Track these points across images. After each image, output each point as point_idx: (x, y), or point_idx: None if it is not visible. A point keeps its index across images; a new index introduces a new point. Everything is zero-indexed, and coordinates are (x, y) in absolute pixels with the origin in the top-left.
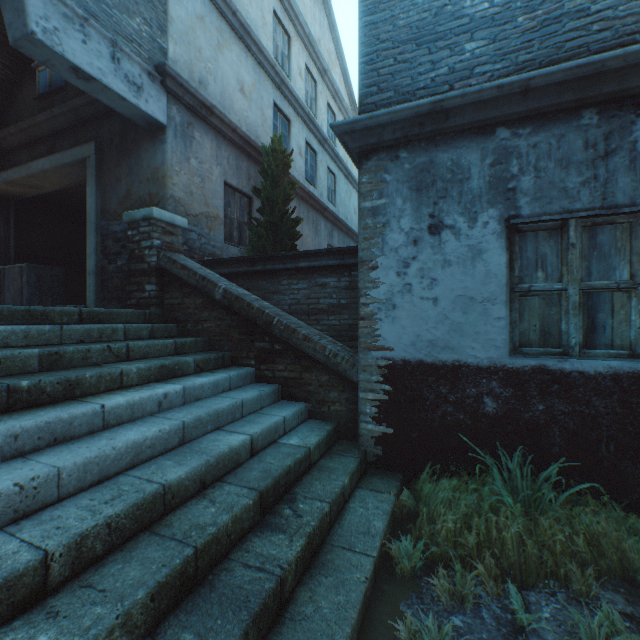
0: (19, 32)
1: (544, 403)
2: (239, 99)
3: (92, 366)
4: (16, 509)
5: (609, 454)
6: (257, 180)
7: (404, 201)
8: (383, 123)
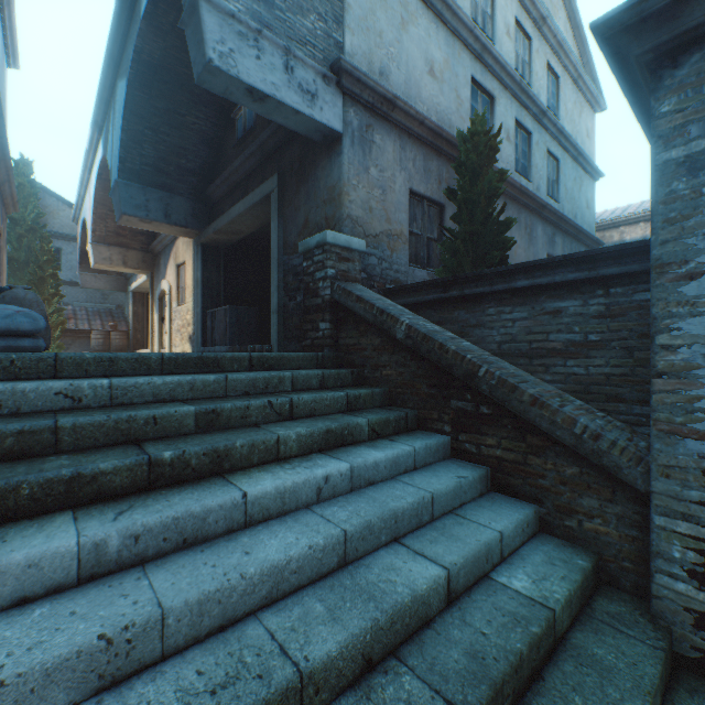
0: (200, 66)
1: None
2: (427, 84)
3: (250, 427)
4: (101, 673)
5: None
6: (450, 182)
7: None
8: None
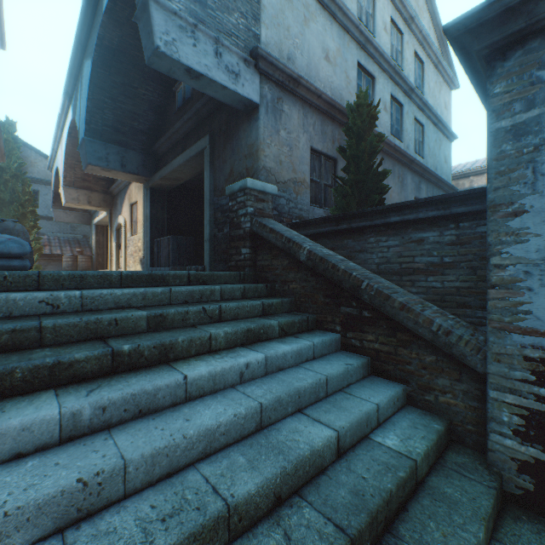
0: (150, 51)
1: None
2: (324, 67)
3: (189, 327)
4: (79, 507)
5: None
6: (341, 142)
7: None
8: None
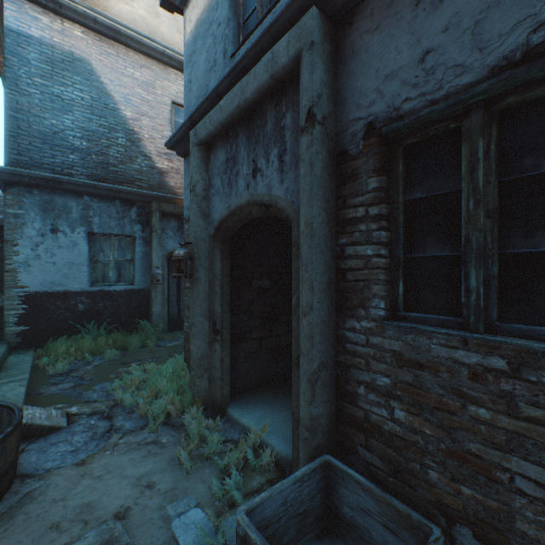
0: None
1: (103, 303)
2: None
3: None
4: None
5: (124, 317)
6: None
7: (37, 214)
8: (25, 175)
